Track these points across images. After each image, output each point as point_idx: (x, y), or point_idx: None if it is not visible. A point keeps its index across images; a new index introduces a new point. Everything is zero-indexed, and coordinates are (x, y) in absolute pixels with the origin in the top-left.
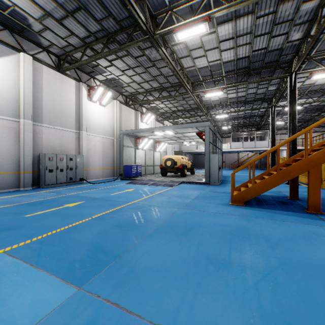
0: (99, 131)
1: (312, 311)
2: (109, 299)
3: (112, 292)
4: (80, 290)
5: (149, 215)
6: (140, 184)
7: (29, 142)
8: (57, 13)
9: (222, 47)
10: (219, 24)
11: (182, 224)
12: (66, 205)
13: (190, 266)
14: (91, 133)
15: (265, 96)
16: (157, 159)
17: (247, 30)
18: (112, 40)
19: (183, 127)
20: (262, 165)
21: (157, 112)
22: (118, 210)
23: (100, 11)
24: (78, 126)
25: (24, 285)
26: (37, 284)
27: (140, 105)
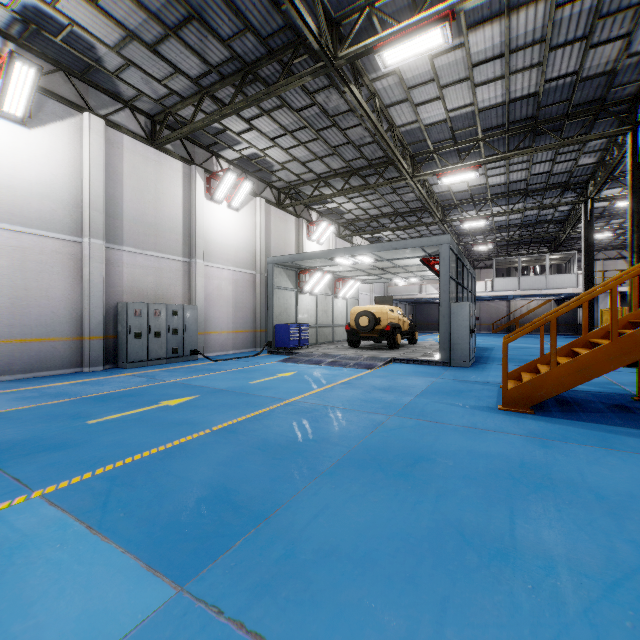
0: (227, 258)
1: None
2: (243, 620)
3: (250, 604)
4: (183, 592)
5: (325, 428)
6: (306, 362)
7: (99, 281)
8: (148, 33)
9: (478, 77)
10: (473, 26)
11: (397, 450)
12: (163, 403)
13: (422, 552)
14: (212, 263)
15: (570, 179)
16: (339, 313)
17: (533, 36)
18: (252, 79)
19: (394, 247)
20: (561, 326)
21: (340, 220)
22: (262, 417)
23: (229, 20)
24: (189, 249)
25: (70, 571)
26: (97, 571)
27: (306, 207)
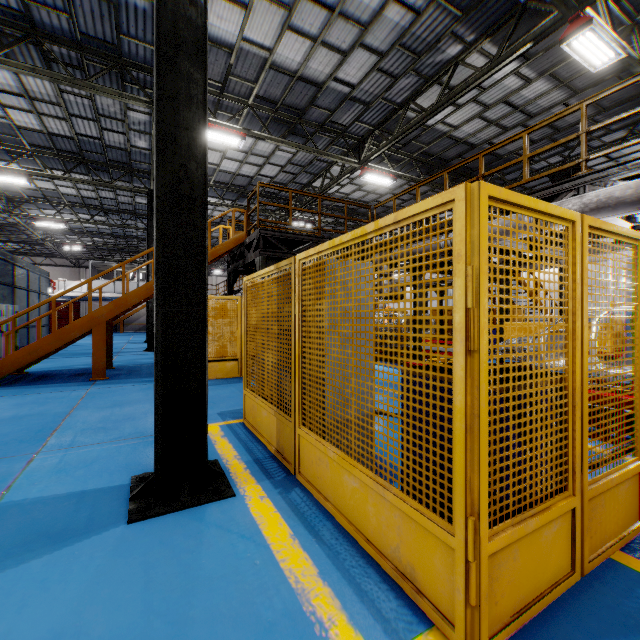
0: None
1: None
2: None
3: None
4: None
5: None
6: None
7: None
8: None
9: (5, 100)
10: None
11: None
12: None
13: None
14: None
15: (137, 210)
16: None
17: (50, 98)
18: None
19: None
20: None
21: None
22: None
23: None
24: None
25: None
26: None
27: None
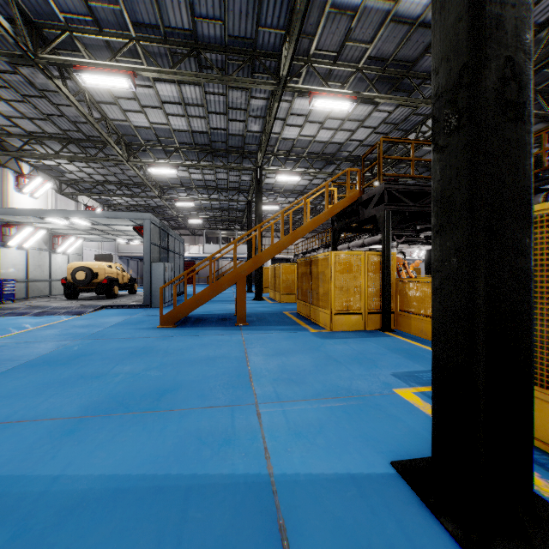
0: None
1: (154, 384)
2: None
3: None
4: None
5: (11, 354)
6: (9, 315)
7: None
8: None
9: (168, 110)
10: (157, 80)
11: (68, 355)
12: None
13: (54, 385)
14: None
15: (240, 186)
16: (59, 267)
17: (197, 101)
18: None
19: (106, 216)
20: None
21: (62, 178)
22: None
23: None
24: None
25: None
26: None
27: (15, 157)
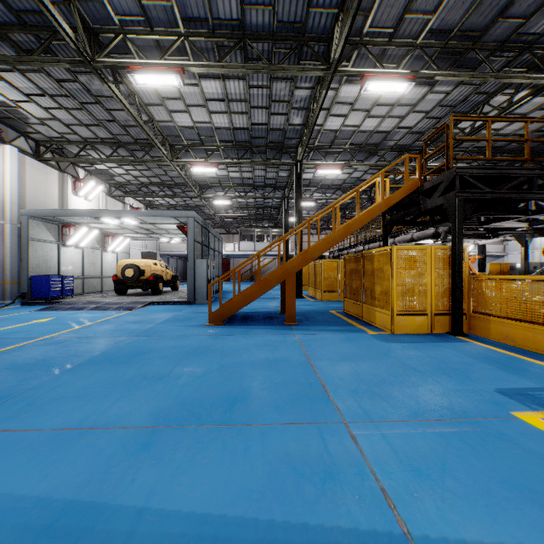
0: None
1: (220, 389)
2: None
3: (0, 424)
4: None
5: (74, 349)
6: (68, 309)
7: None
8: None
9: (211, 107)
10: (203, 77)
11: (127, 352)
12: None
13: (119, 386)
14: None
15: (277, 183)
16: (109, 265)
17: (240, 96)
18: (0, 36)
19: (153, 214)
20: None
21: (111, 181)
22: (13, 351)
23: None
24: None
25: None
26: None
27: (72, 163)
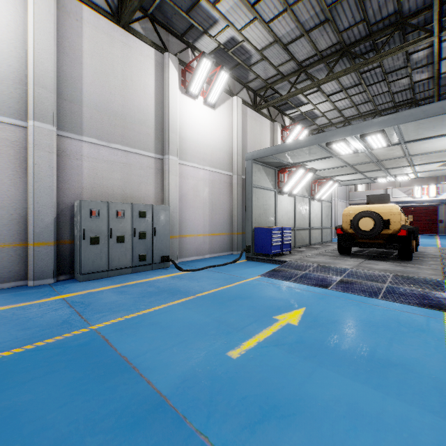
0: (203, 158)
1: None
2: None
3: None
4: None
5: None
6: (304, 280)
7: (47, 174)
8: None
9: None
10: None
11: None
12: None
13: None
14: (187, 162)
15: None
16: (315, 215)
17: None
18: None
19: None
20: None
21: (310, 127)
22: None
23: None
24: (162, 145)
25: None
26: None
27: (280, 112)
